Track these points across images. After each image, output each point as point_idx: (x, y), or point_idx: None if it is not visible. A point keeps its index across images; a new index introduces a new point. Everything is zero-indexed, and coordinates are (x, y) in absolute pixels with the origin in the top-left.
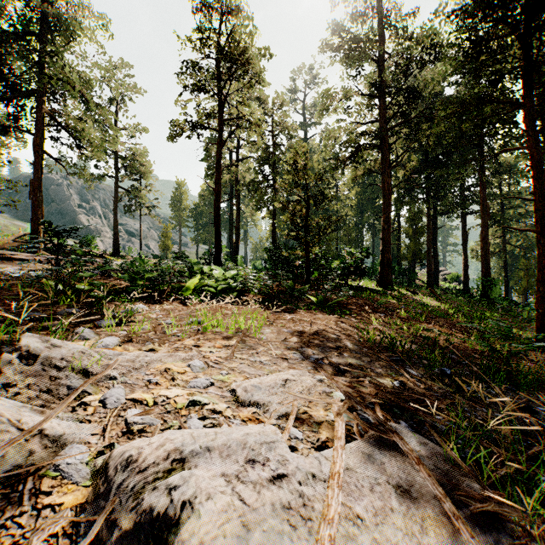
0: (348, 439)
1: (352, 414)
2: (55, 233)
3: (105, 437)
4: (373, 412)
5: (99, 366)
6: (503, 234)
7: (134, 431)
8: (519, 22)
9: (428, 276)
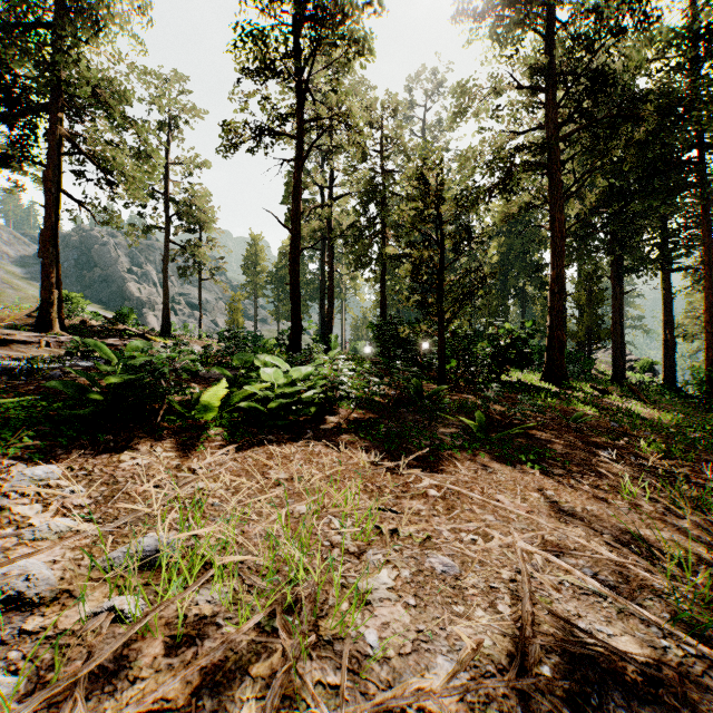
0: None
1: None
2: None
3: None
4: None
5: None
6: None
7: None
8: None
9: (614, 364)
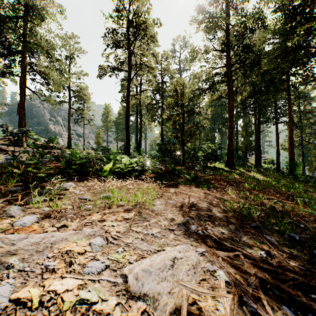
0: None
1: (239, 302)
2: (11, 133)
3: None
4: (265, 309)
5: None
6: (301, 135)
7: None
8: None
9: (255, 160)
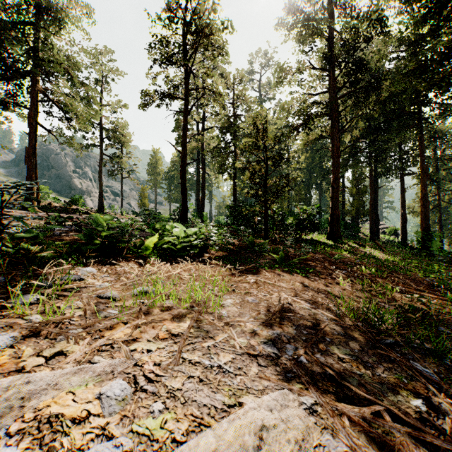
0: None
1: None
2: None
3: None
4: None
5: None
6: (438, 193)
7: None
8: None
9: (371, 230)
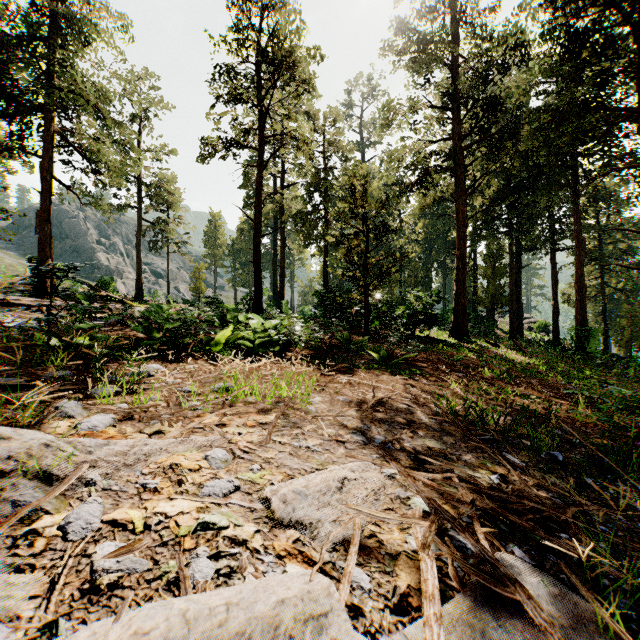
0: (440, 587)
1: (442, 537)
2: (46, 273)
3: (50, 601)
4: (475, 539)
5: (70, 465)
6: (601, 274)
7: (103, 586)
8: (636, 5)
9: (511, 325)
